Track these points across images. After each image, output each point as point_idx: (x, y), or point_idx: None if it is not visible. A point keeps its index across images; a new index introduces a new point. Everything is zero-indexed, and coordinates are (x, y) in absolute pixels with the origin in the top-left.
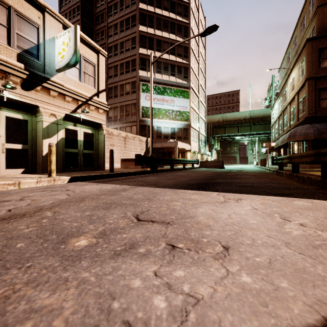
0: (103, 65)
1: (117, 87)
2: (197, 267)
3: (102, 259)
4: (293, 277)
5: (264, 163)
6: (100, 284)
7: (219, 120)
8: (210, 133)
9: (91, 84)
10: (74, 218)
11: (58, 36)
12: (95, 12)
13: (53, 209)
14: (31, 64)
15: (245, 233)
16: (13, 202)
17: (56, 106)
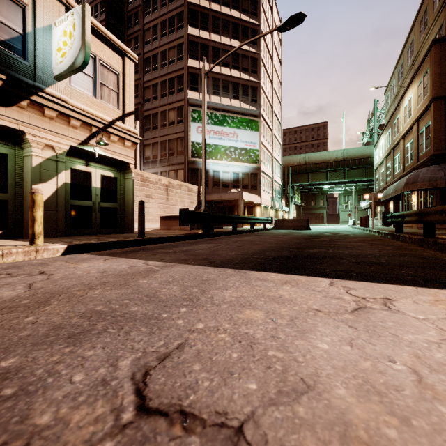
0: (131, 74)
1: (157, 115)
2: None
3: None
4: None
5: (367, 222)
6: None
7: (301, 162)
8: (287, 180)
9: (113, 102)
10: None
11: (57, 23)
12: (127, 10)
13: None
14: (12, 64)
15: None
16: None
17: (55, 132)
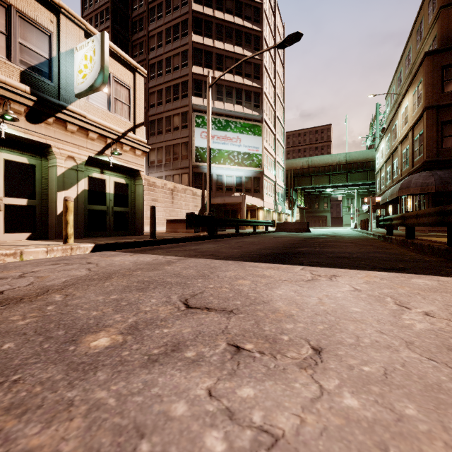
0: (141, 88)
1: (162, 120)
2: (275, 382)
3: (130, 369)
4: (423, 398)
5: (366, 225)
6: (123, 410)
7: (304, 166)
8: (290, 183)
9: (125, 115)
10: (94, 304)
11: (78, 47)
12: (132, 16)
13: (65, 290)
14: (40, 86)
15: (345, 327)
16: (8, 280)
17: (75, 145)
